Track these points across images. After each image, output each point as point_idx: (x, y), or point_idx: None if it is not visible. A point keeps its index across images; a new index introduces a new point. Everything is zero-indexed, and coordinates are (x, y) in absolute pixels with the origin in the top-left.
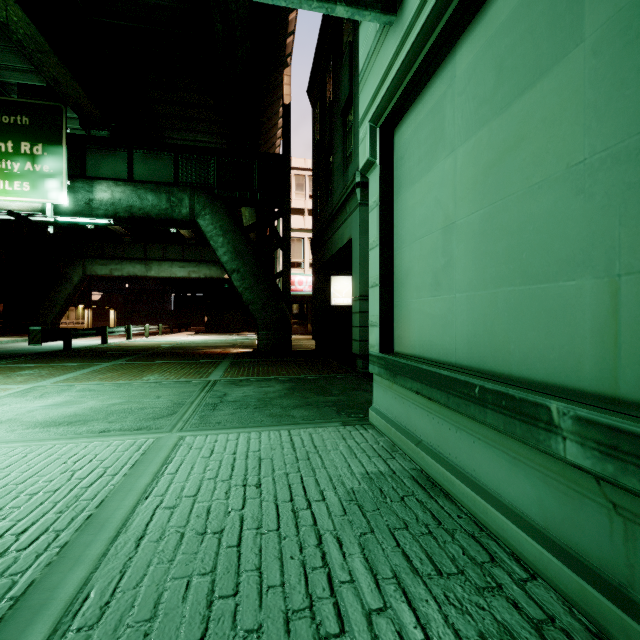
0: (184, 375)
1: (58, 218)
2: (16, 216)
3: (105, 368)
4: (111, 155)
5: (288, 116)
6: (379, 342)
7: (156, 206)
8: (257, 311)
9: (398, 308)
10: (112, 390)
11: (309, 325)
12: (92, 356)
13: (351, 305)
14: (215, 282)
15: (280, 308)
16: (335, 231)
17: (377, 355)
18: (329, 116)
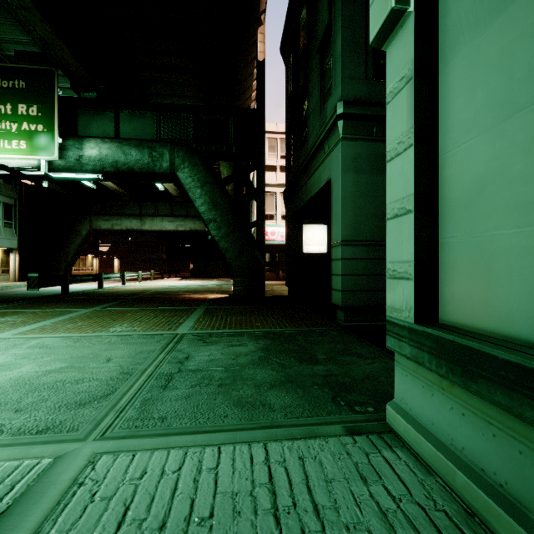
0: (153, 326)
1: (53, 174)
2: (9, 170)
3: (81, 315)
4: (100, 116)
5: (262, 72)
6: (414, 305)
7: (139, 161)
8: (232, 259)
9: (451, 248)
10: (65, 347)
11: (280, 272)
12: (80, 301)
13: (323, 253)
14: (199, 234)
15: (254, 256)
16: (310, 176)
17: (409, 326)
18: (303, 60)
